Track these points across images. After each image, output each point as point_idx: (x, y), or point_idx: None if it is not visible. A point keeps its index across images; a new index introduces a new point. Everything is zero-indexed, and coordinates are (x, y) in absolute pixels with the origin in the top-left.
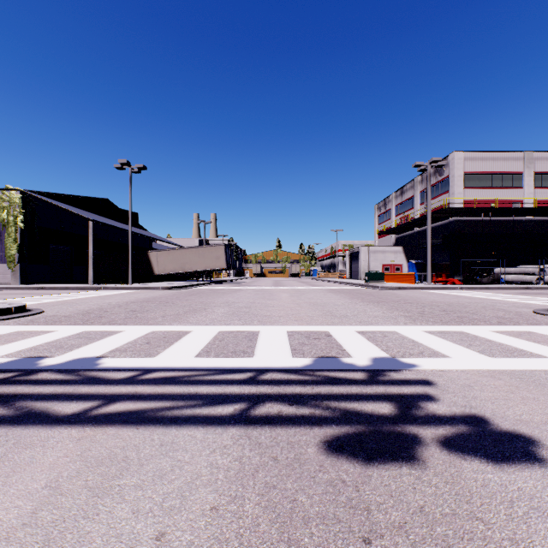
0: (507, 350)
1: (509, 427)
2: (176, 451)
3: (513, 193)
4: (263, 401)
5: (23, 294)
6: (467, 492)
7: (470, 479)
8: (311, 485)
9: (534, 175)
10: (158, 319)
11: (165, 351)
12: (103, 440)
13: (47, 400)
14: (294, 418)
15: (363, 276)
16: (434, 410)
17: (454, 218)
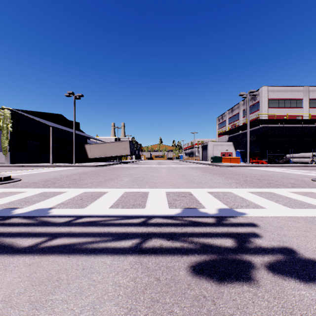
0: (300, 204)
1: (310, 256)
2: (93, 273)
3: (297, 111)
4: (150, 237)
5: (11, 169)
6: (289, 305)
7: (290, 295)
8: (182, 299)
9: (309, 100)
10: (89, 184)
11: (91, 204)
12: (45, 265)
13: (13, 236)
14: (170, 249)
15: (209, 159)
16: (260, 244)
17: (262, 125)
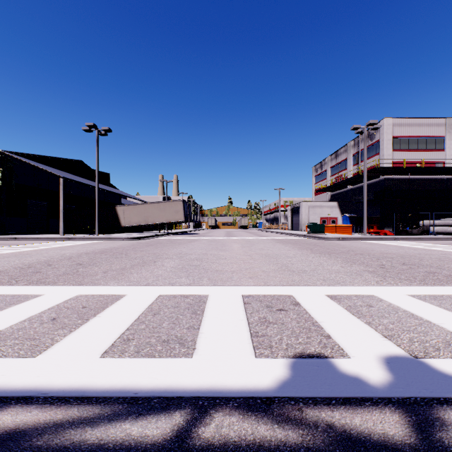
0: None
1: None
2: None
3: (436, 155)
4: None
5: None
6: None
7: None
8: None
9: None
10: (97, 276)
11: (65, 339)
12: None
13: None
14: None
15: (303, 227)
16: None
17: (384, 177)
